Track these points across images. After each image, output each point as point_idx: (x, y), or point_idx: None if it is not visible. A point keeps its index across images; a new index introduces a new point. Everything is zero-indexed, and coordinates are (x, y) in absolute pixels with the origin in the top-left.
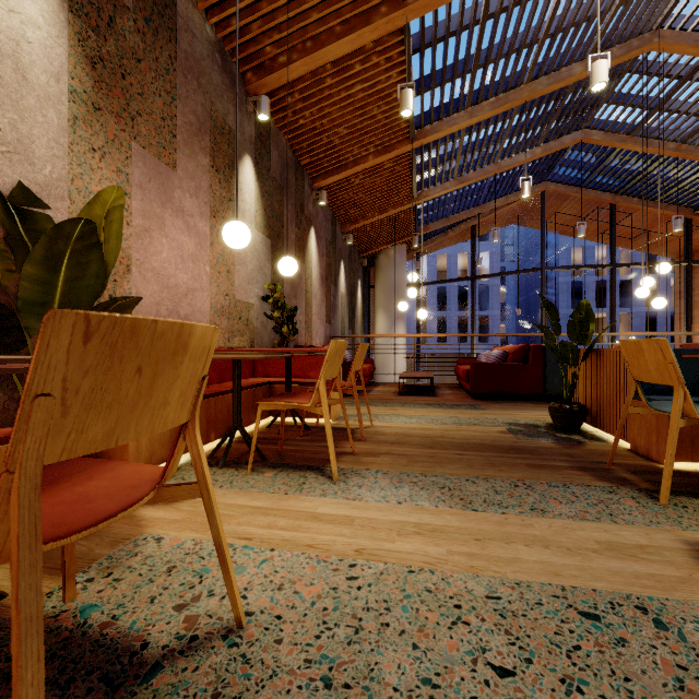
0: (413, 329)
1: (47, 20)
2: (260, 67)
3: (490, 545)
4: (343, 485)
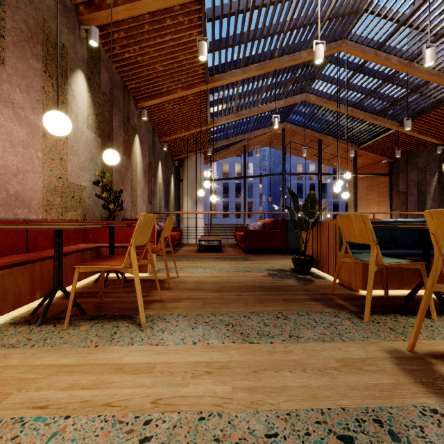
0: (208, 209)
1: None
2: (91, 3)
3: (265, 376)
4: (149, 331)
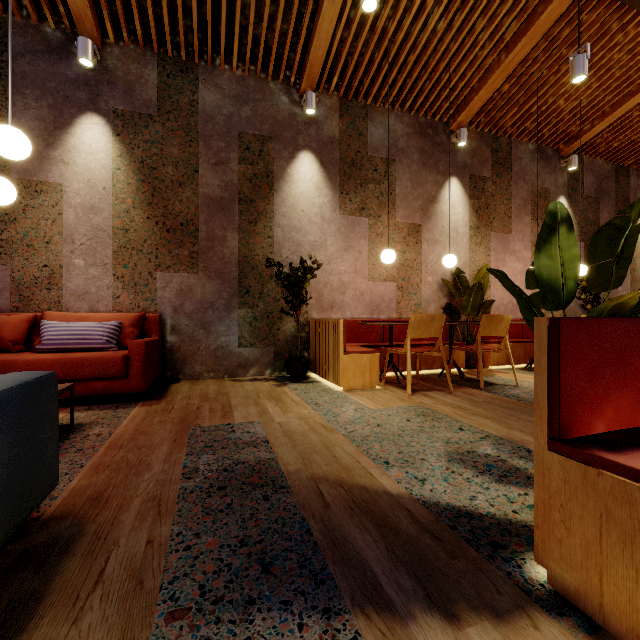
0: None
1: (463, 209)
2: (569, 138)
3: None
4: None
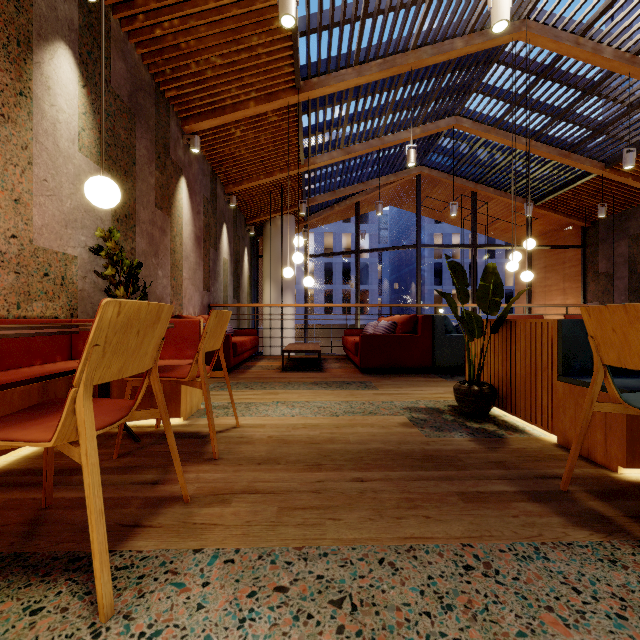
0: (302, 301)
1: None
2: None
3: None
4: (115, 637)
